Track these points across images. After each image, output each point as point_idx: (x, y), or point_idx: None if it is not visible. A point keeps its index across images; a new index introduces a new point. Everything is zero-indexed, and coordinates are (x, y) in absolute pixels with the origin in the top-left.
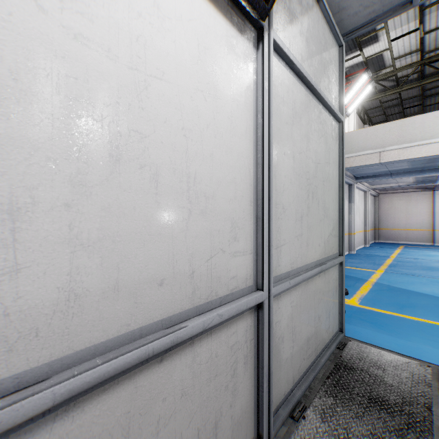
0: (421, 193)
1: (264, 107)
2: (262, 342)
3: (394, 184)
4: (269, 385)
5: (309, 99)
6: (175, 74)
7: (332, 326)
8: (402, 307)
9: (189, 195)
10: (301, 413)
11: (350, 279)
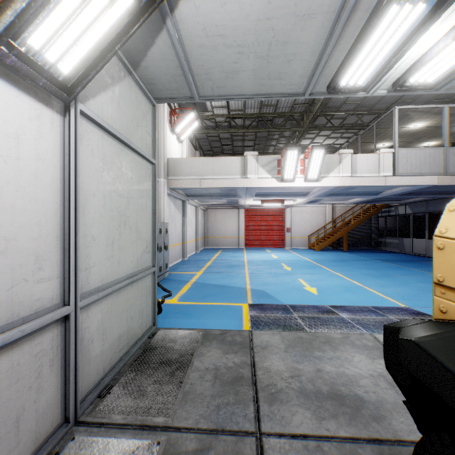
0: (233, 210)
1: (71, 164)
2: (69, 345)
3: (215, 203)
4: (76, 377)
5: (121, 149)
6: None
7: (145, 322)
8: (205, 297)
9: None
10: (108, 391)
11: (177, 282)
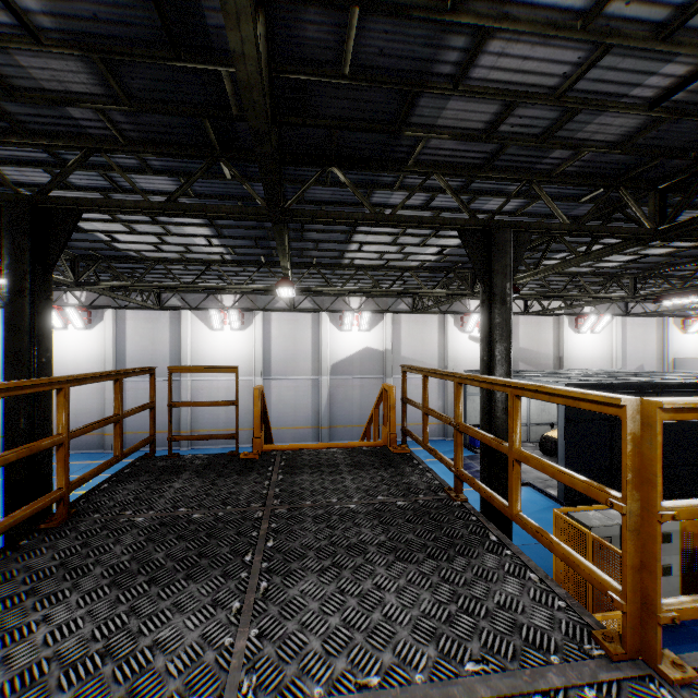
0: None
1: None
2: None
3: None
4: None
5: None
6: None
7: None
8: None
9: None
10: None
11: None
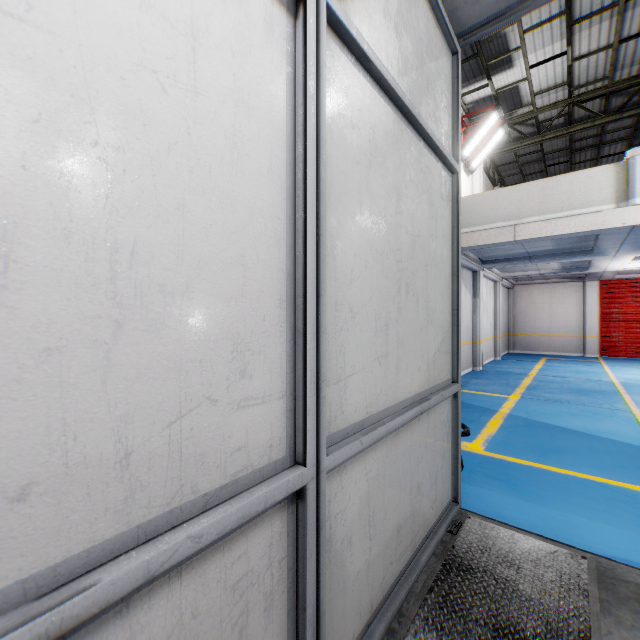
0: (569, 284)
1: (307, 125)
2: (303, 561)
3: (533, 272)
4: (319, 636)
5: (400, 128)
6: (70, 18)
7: (441, 496)
8: (545, 453)
9: (116, 289)
10: None
11: (474, 410)
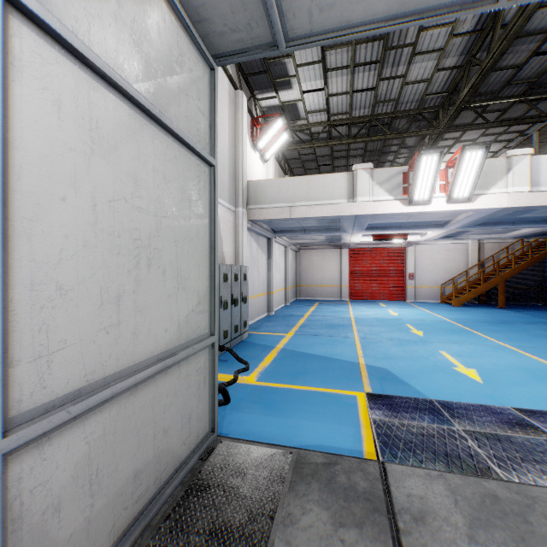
0: (333, 250)
1: None
2: None
3: (310, 241)
4: None
5: (139, 122)
6: None
7: (196, 431)
8: (297, 376)
9: None
10: None
11: (258, 348)
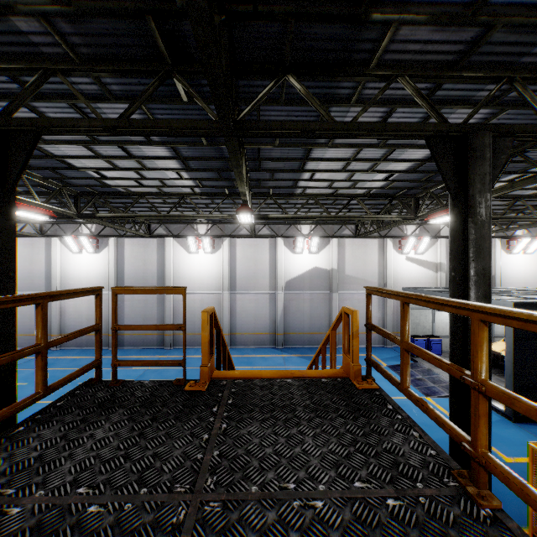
0: None
1: None
2: None
3: None
4: None
5: None
6: None
7: None
8: None
9: None
10: None
11: None
